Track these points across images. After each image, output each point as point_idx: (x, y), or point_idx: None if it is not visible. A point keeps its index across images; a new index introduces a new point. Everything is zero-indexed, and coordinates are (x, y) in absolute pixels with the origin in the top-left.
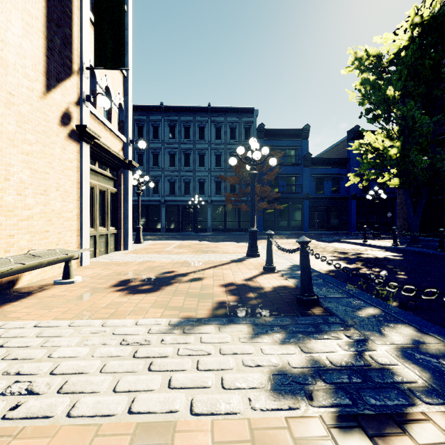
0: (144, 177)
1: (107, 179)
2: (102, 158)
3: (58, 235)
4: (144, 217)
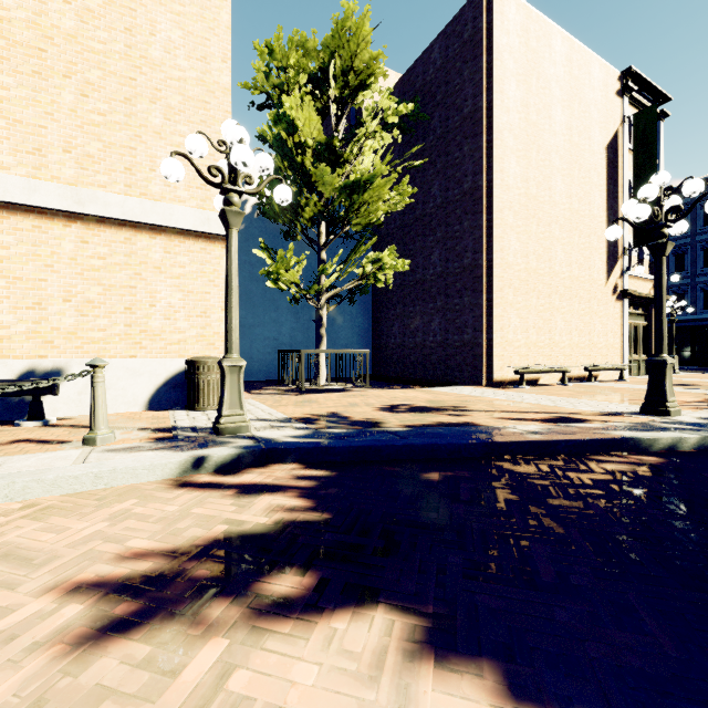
0: (680, 303)
1: (638, 316)
2: (635, 302)
3: (611, 357)
4: (686, 345)
